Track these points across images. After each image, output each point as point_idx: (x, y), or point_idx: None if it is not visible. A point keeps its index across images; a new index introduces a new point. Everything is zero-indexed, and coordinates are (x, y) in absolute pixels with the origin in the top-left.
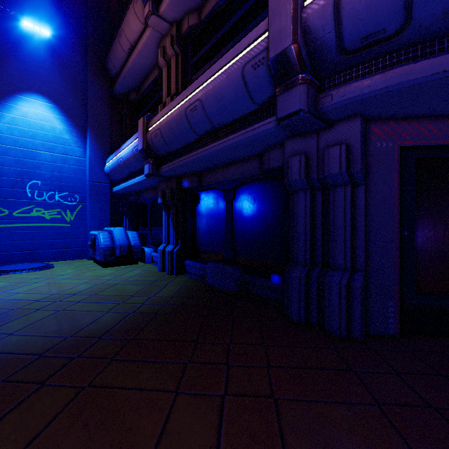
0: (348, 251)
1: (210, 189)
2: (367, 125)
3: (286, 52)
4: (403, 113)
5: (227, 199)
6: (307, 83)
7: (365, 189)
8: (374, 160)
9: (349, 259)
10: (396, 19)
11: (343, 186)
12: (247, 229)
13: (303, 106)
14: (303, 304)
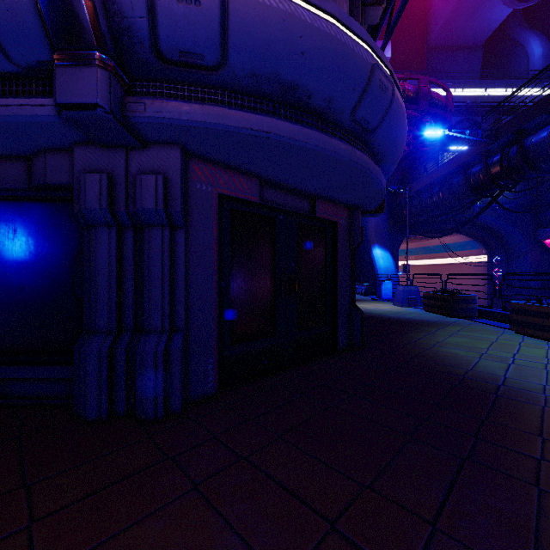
0: (166, 308)
1: None
2: (188, 161)
3: (72, 2)
4: (221, 159)
5: None
6: (109, 70)
7: (185, 234)
8: (194, 202)
9: (168, 317)
10: (214, 52)
11: (160, 228)
12: None
13: (102, 102)
14: (105, 390)
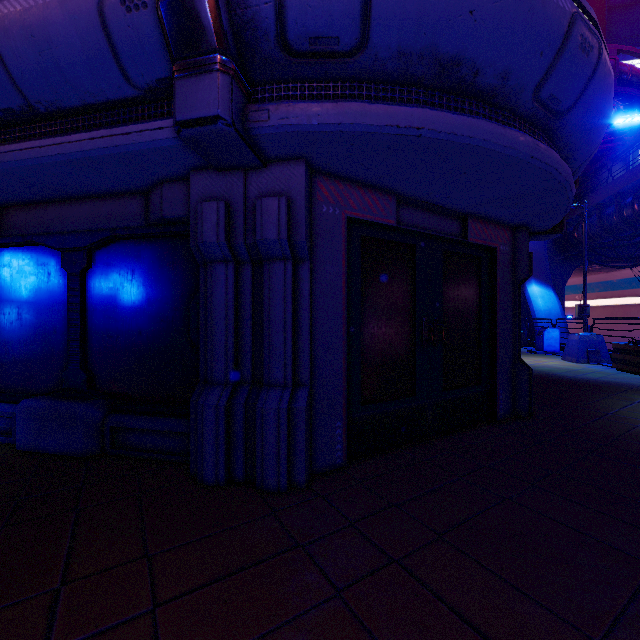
0: (289, 358)
1: (27, 243)
2: (313, 178)
3: None
4: (352, 173)
5: (72, 268)
6: (231, 74)
7: (310, 268)
8: (320, 229)
9: (291, 369)
10: (353, 31)
11: (282, 261)
12: (117, 328)
13: (224, 112)
14: (223, 450)
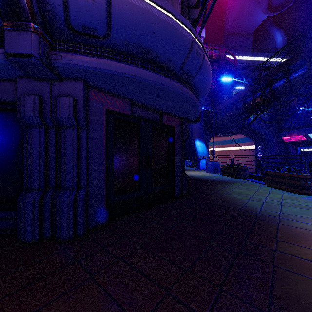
0: (75, 175)
1: None
2: (88, 89)
3: None
4: (108, 89)
5: None
6: (39, 34)
7: (86, 132)
8: (92, 113)
9: (76, 180)
10: (103, 28)
11: (71, 128)
12: None
13: (35, 53)
14: (37, 224)
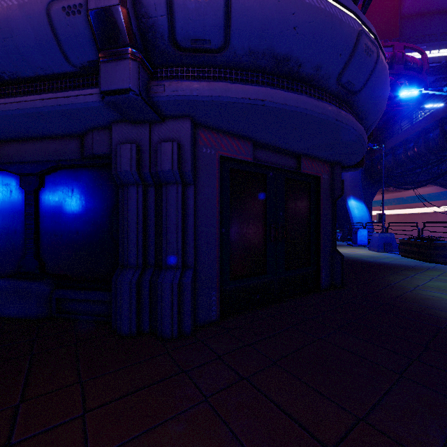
0: (180, 249)
1: None
2: (196, 130)
3: (112, 11)
4: (222, 127)
5: (28, 187)
6: (138, 61)
7: (194, 189)
8: (201, 163)
9: (181, 257)
10: (219, 37)
11: (175, 185)
12: (61, 229)
13: (133, 86)
14: (134, 312)
